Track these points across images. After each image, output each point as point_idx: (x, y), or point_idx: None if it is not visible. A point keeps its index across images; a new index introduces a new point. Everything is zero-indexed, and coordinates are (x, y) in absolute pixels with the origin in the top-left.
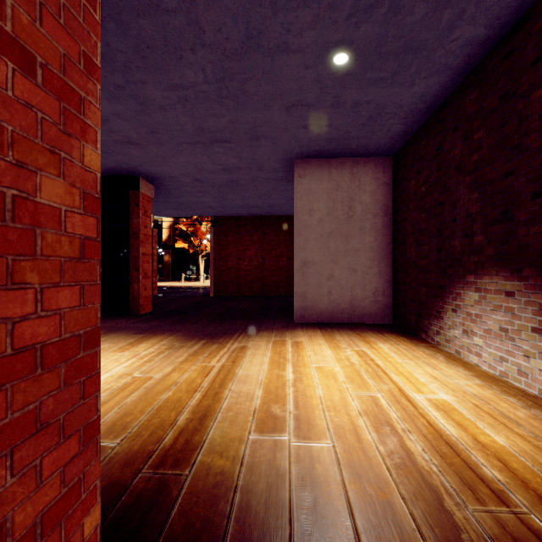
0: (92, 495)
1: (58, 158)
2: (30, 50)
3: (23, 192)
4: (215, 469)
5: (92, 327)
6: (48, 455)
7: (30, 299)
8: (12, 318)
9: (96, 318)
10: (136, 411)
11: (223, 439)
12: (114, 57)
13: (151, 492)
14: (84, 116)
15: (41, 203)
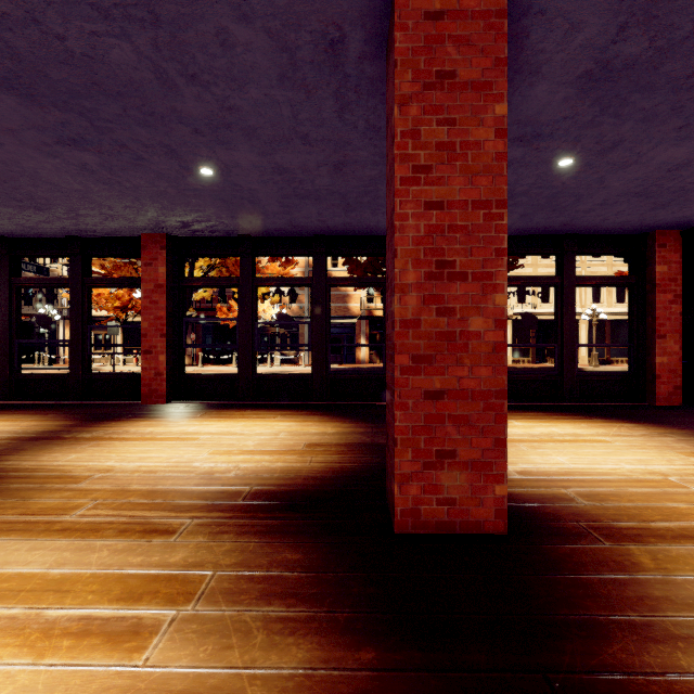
0: (501, 477)
1: (479, 309)
2: (466, 271)
3: (463, 328)
4: (632, 558)
5: (501, 388)
6: (474, 438)
7: (466, 370)
8: (459, 376)
9: (504, 384)
10: (626, 498)
11: (677, 556)
12: (655, 112)
13: (569, 531)
14: (495, 281)
15: (471, 331)
